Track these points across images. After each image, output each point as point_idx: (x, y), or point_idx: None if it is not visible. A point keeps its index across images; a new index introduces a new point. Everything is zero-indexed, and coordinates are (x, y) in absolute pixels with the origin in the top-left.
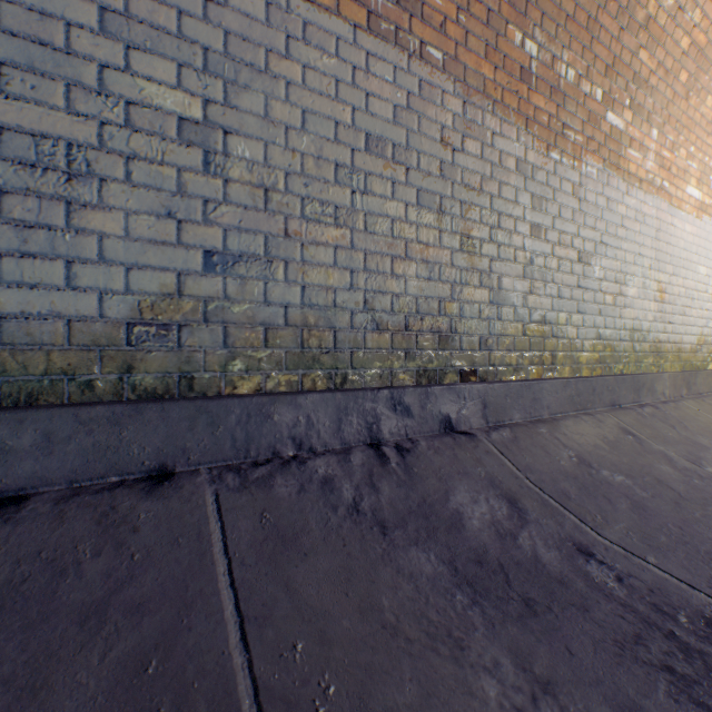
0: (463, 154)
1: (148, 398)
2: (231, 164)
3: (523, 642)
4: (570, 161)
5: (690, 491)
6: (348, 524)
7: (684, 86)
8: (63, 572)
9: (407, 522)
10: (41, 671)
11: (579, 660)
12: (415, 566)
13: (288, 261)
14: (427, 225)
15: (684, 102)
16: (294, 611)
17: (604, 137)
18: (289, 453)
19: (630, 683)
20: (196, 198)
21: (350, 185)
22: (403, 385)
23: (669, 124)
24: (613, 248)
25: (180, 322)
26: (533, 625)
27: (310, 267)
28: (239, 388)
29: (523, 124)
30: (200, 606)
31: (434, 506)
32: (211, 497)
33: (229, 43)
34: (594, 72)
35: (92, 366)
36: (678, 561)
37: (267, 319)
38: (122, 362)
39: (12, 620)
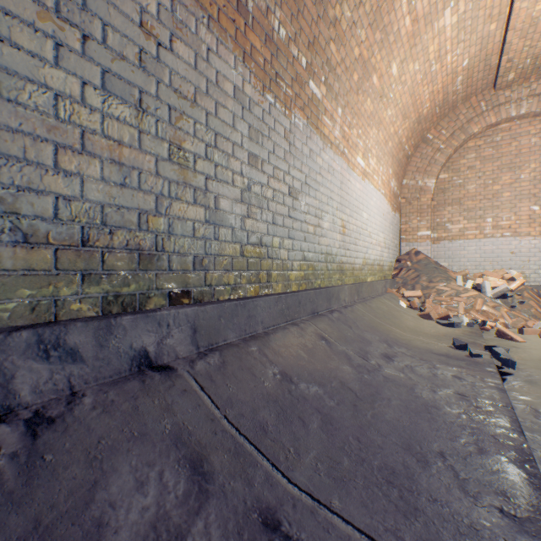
0: (173, 54)
1: None
2: None
3: None
4: (282, 108)
5: (363, 388)
6: None
7: (356, 84)
8: None
9: None
10: None
11: None
12: None
13: None
14: (121, 119)
15: (356, 97)
16: None
17: (308, 99)
18: None
19: None
20: None
21: None
22: (79, 317)
23: (348, 108)
24: (314, 190)
25: None
26: None
27: None
28: None
29: (241, 55)
30: None
31: (54, 531)
32: None
33: None
34: (301, 42)
35: None
36: (358, 495)
37: None
38: None
39: None
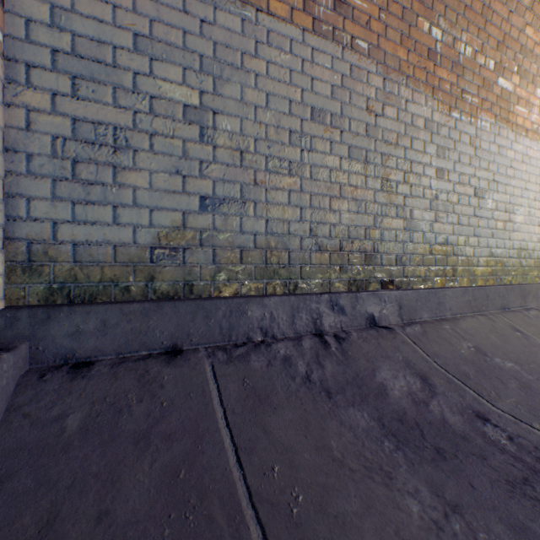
0: (383, 118)
1: (164, 299)
2: (218, 135)
3: (436, 477)
4: (467, 118)
5: None
6: (303, 389)
7: None
8: (121, 411)
9: (345, 390)
10: (115, 471)
11: (479, 492)
12: (353, 421)
13: (256, 202)
14: (356, 172)
15: None
16: (270, 445)
17: (496, 98)
18: (258, 338)
19: (519, 511)
20: (195, 160)
21: (300, 145)
22: (338, 291)
23: None
24: (503, 185)
25: (184, 246)
26: (443, 466)
27: (272, 206)
28: (223, 292)
29: (430, 92)
30: (208, 438)
31: (364, 380)
32: (209, 367)
33: (217, 50)
34: (487, 48)
35: (129, 276)
36: None
37: (242, 244)
38: (148, 273)
39: (94, 439)
